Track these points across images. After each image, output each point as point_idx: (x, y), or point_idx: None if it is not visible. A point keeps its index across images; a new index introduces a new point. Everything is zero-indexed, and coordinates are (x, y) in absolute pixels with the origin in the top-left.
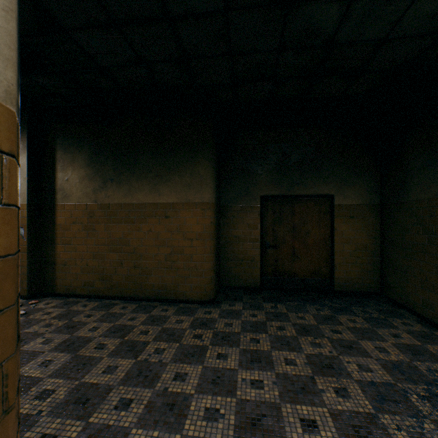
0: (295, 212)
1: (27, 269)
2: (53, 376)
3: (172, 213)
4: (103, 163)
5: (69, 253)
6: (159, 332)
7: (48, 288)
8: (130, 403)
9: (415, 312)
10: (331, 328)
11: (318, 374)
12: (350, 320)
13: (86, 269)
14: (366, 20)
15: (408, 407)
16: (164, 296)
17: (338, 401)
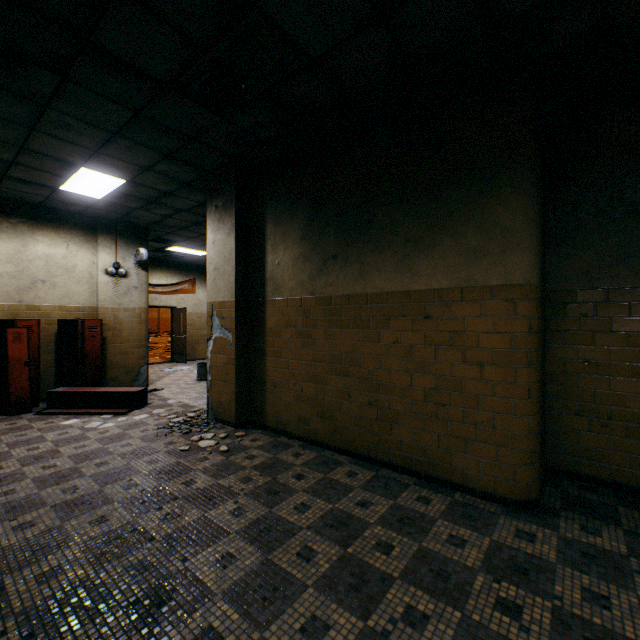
0: None
1: (235, 387)
2: (227, 595)
3: (436, 309)
4: (322, 231)
5: (280, 370)
6: (412, 558)
7: (258, 416)
8: None
9: None
10: None
11: None
12: None
13: (300, 397)
14: None
15: None
16: (421, 468)
17: None
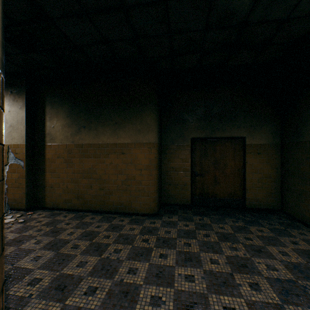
0: (217, 150)
1: (26, 190)
2: (41, 268)
3: (126, 150)
4: (78, 115)
5: (54, 179)
6: (117, 237)
7: (40, 203)
8: (95, 290)
9: (308, 225)
10: (244, 236)
11: (236, 271)
12: (258, 230)
13: (66, 190)
14: (272, 4)
15: (308, 300)
16: (121, 210)
17: (252, 293)
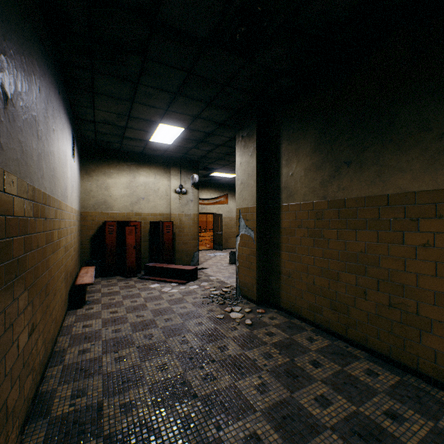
0: None
1: (256, 273)
2: None
3: None
4: (334, 141)
5: (293, 263)
6: None
7: (274, 298)
8: None
9: None
10: None
11: None
12: None
13: (312, 287)
14: None
15: None
16: None
17: None
